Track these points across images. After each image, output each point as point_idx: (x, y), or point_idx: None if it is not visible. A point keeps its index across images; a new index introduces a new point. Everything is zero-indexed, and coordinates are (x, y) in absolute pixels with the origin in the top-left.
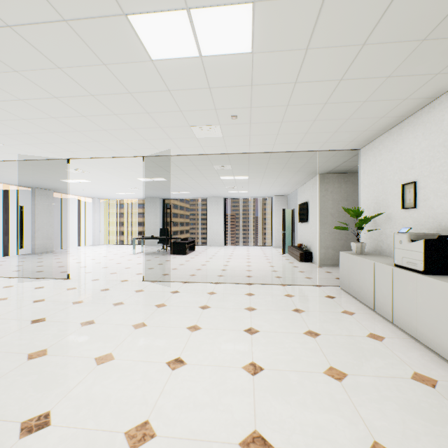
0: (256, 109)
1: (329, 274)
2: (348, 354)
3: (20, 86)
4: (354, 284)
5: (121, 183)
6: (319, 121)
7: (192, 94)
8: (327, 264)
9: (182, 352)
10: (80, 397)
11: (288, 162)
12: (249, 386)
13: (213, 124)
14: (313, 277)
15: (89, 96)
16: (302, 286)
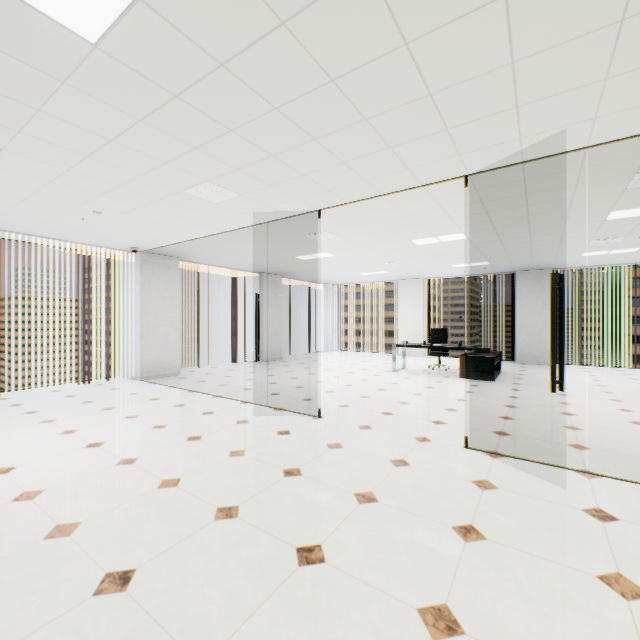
0: None
1: None
2: None
3: None
4: None
5: (377, 254)
6: None
7: None
8: None
9: None
10: None
11: None
12: None
13: None
14: None
15: None
16: None
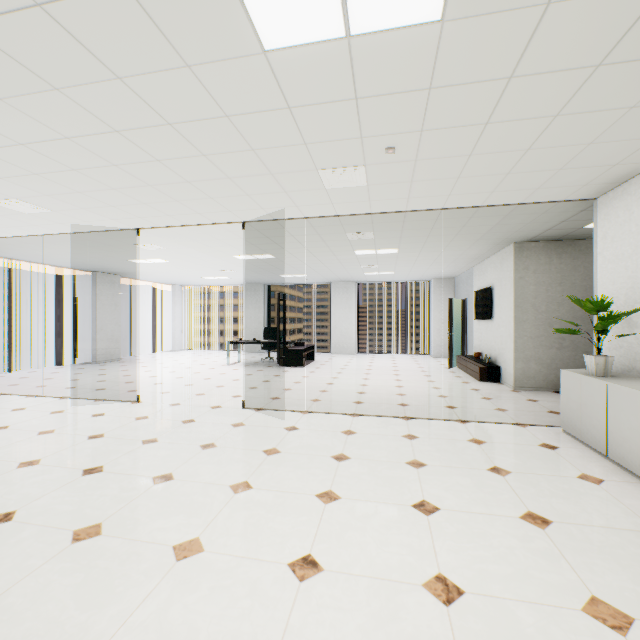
0: (430, 134)
1: (534, 404)
2: (619, 570)
3: (65, 115)
4: (593, 427)
5: (210, 263)
6: (536, 150)
7: (325, 113)
8: (527, 387)
9: (313, 544)
10: (147, 627)
11: (467, 224)
12: (443, 629)
13: (354, 164)
14: (508, 409)
15: (164, 127)
16: (495, 425)
